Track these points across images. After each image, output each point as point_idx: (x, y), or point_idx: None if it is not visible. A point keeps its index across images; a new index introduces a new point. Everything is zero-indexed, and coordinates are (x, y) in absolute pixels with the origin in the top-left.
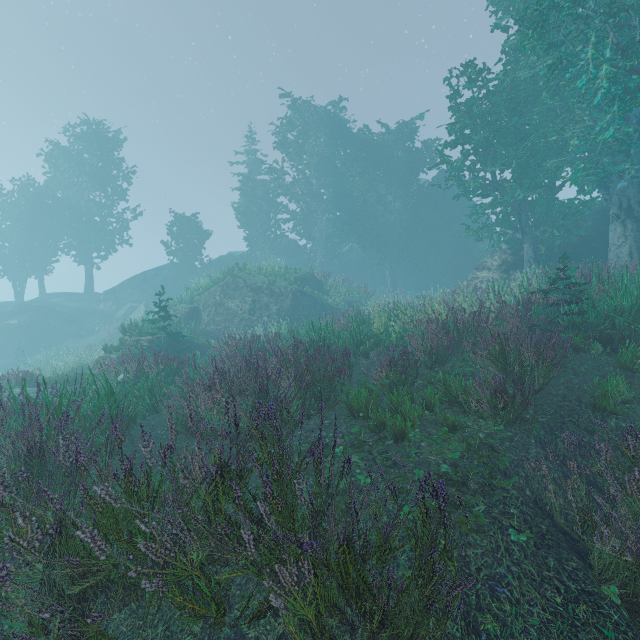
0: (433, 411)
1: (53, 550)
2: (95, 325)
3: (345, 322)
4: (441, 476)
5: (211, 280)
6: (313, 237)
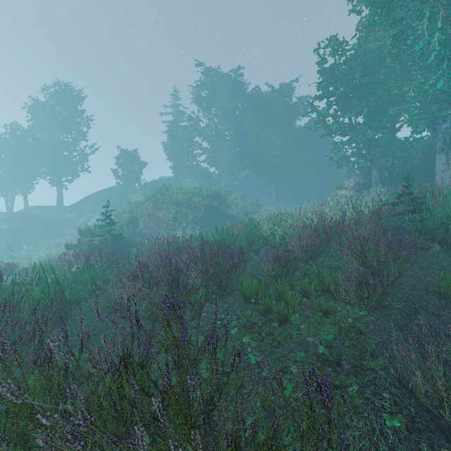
0: (309, 298)
1: None
2: (63, 229)
3: (242, 227)
4: (318, 356)
5: (146, 197)
6: (219, 166)
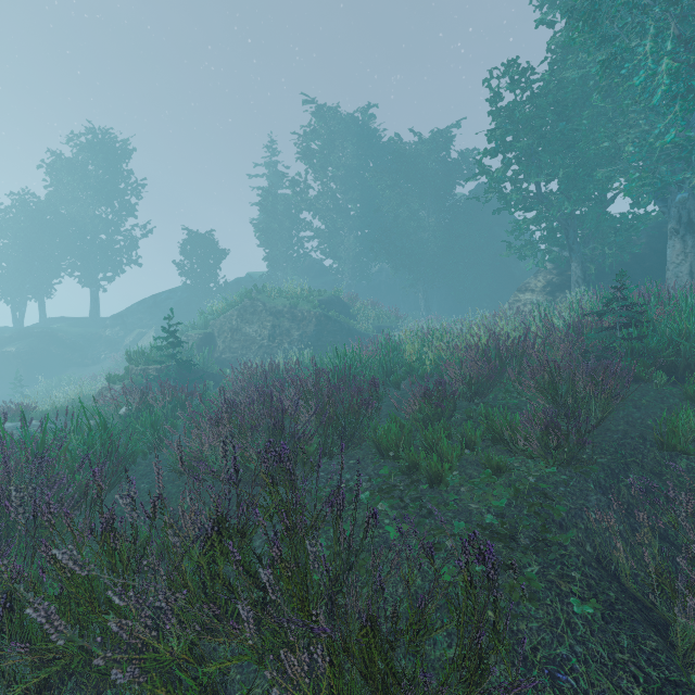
0: (474, 450)
1: None
2: (101, 353)
3: (374, 349)
4: (485, 528)
5: (227, 303)
6: (339, 256)
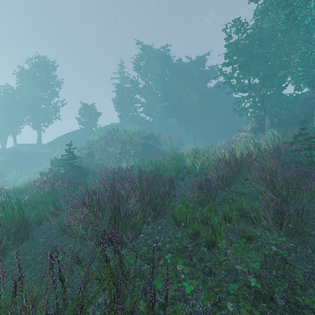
0: (231, 222)
1: None
2: (41, 160)
3: (170, 159)
4: (249, 287)
5: (100, 137)
6: (153, 115)
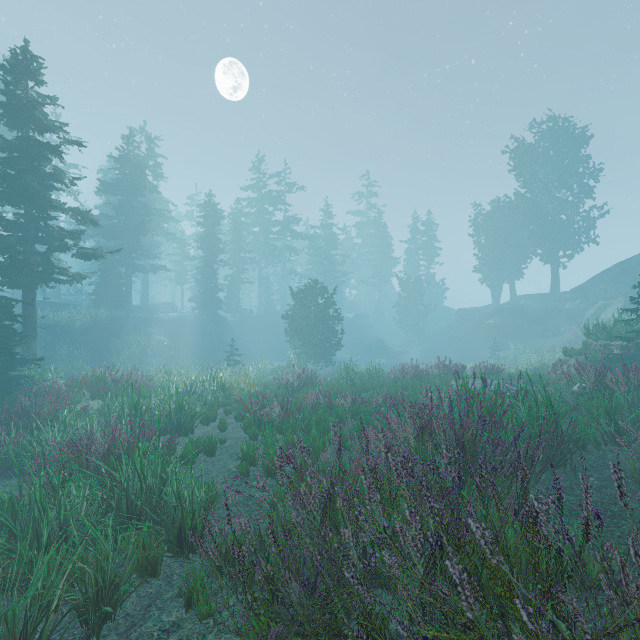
0: None
1: (434, 560)
2: (560, 325)
3: None
4: None
5: None
6: None
